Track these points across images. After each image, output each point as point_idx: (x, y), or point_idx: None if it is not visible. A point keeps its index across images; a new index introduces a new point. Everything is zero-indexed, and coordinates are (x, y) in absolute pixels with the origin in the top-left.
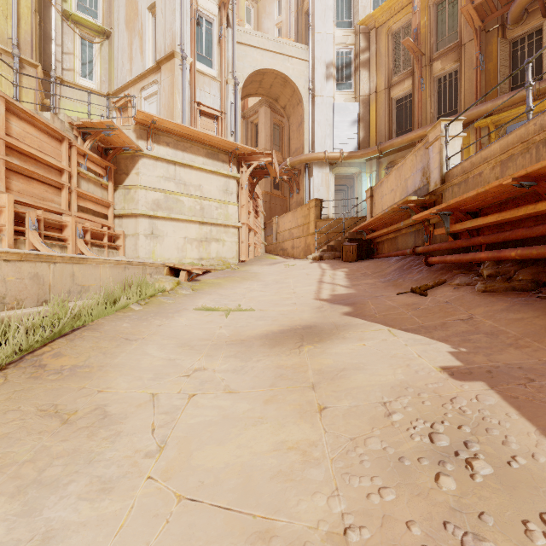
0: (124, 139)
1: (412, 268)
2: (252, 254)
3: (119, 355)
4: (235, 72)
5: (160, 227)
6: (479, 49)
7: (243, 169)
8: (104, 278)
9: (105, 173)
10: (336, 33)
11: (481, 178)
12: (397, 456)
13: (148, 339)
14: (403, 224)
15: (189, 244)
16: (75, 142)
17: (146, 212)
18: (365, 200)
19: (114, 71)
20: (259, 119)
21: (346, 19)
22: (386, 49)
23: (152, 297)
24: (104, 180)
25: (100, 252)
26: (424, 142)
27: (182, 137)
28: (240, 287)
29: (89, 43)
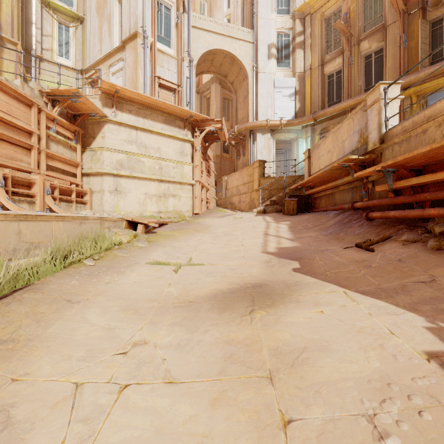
0: (90, 106)
1: (352, 222)
2: (205, 208)
3: (55, 323)
4: (190, 52)
5: (123, 184)
6: (402, 28)
7: (197, 134)
8: (57, 234)
9: (74, 136)
10: (276, 19)
11: (425, 136)
12: None
13: (92, 300)
14: (342, 181)
15: (149, 199)
16: (44, 108)
17: (110, 171)
18: (303, 160)
19: (87, 51)
20: (211, 93)
21: (285, 7)
22: (319, 31)
23: (108, 250)
24: (73, 142)
25: (68, 206)
26: (361, 106)
27: (143, 106)
28: (192, 239)
29: (65, 27)
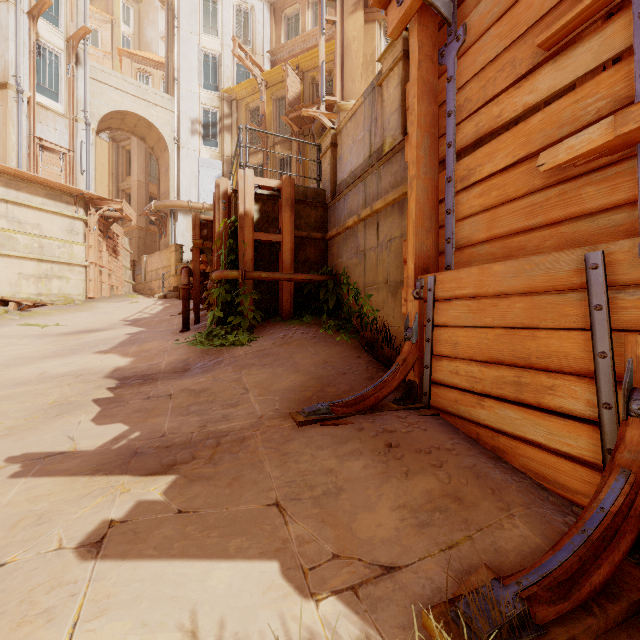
0: None
1: None
2: (107, 292)
3: None
4: (88, 112)
5: None
6: (298, 147)
7: (91, 212)
8: None
9: None
10: (202, 93)
11: None
12: (77, 346)
13: None
14: None
15: (25, 280)
16: None
17: None
18: None
19: None
20: (132, 146)
21: (213, 82)
22: (245, 121)
23: None
24: None
25: None
26: None
27: (16, 177)
28: (69, 315)
29: None
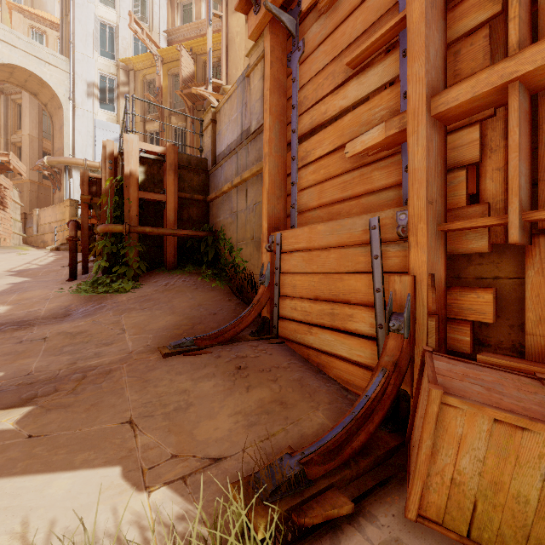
0: None
1: None
2: None
3: None
4: None
5: None
6: (192, 120)
7: None
8: None
9: None
10: (99, 59)
11: None
12: None
13: None
14: None
15: None
16: None
17: None
18: None
19: None
20: (23, 101)
21: (110, 51)
22: (142, 90)
23: None
24: None
25: None
26: None
27: None
28: None
29: None
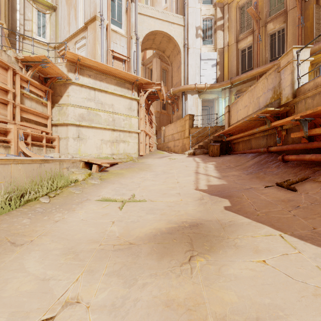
0: (57, 70)
1: (268, 163)
2: (148, 150)
3: None
4: (137, 32)
5: (84, 132)
6: (300, 12)
7: (141, 94)
8: (16, 175)
9: (44, 95)
10: (202, 8)
11: None
12: None
13: (36, 242)
14: (259, 130)
15: (105, 144)
16: (18, 71)
17: (74, 122)
18: (224, 114)
19: (59, 32)
20: (153, 65)
21: None
22: (235, 17)
23: (64, 187)
24: (44, 100)
25: (39, 150)
26: (275, 68)
27: (99, 71)
28: (137, 176)
29: (42, 14)
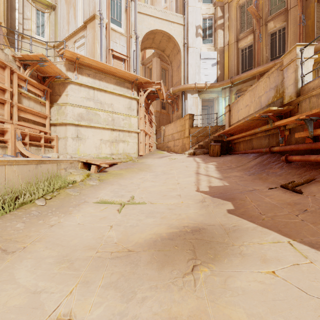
0: (55, 69)
1: (271, 163)
2: (148, 150)
3: None
4: (136, 31)
5: (83, 132)
6: (301, 11)
7: (141, 93)
8: (10, 177)
9: (43, 94)
10: (202, 7)
11: None
12: None
13: (29, 248)
14: (261, 129)
15: (104, 144)
16: (16, 70)
17: (72, 122)
18: (224, 113)
19: (58, 31)
20: (153, 65)
21: None
22: (235, 16)
23: (62, 189)
24: (42, 99)
25: (37, 150)
26: (277, 66)
27: (98, 71)
28: (136, 177)
29: (41, 13)
